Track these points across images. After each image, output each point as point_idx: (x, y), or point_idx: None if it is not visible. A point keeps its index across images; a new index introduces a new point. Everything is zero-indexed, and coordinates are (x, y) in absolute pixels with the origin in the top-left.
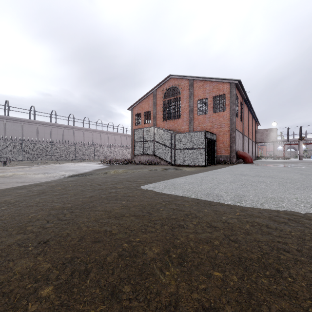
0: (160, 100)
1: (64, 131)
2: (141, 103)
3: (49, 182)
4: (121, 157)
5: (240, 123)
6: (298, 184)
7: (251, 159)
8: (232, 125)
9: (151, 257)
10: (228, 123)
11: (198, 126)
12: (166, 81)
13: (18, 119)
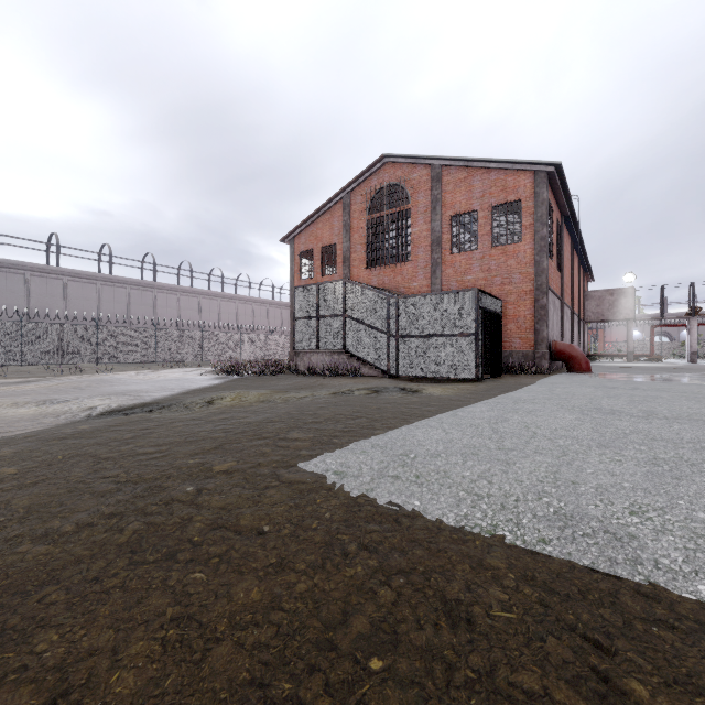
0: (359, 218)
1: (130, 295)
2: (314, 226)
3: (10, 440)
4: (267, 355)
5: (555, 272)
6: None
7: (586, 362)
8: (540, 277)
9: None
10: (529, 271)
11: (454, 280)
12: (376, 170)
13: (18, 265)
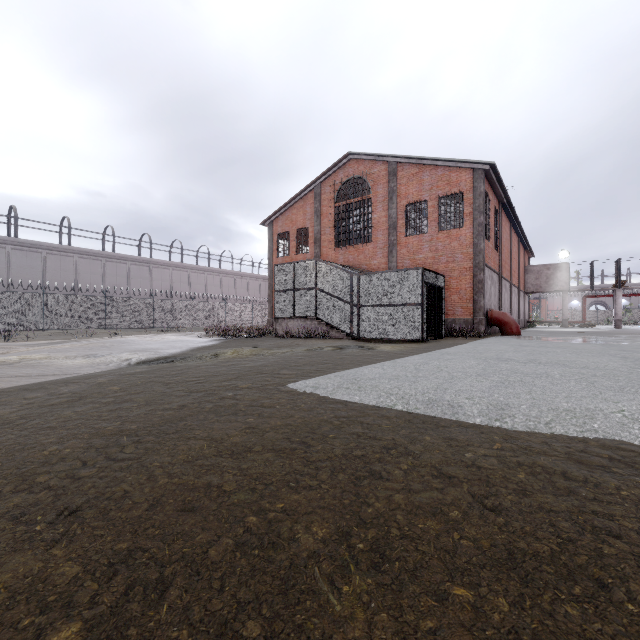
0: (328, 205)
1: (130, 270)
2: (290, 211)
3: (95, 375)
4: (248, 322)
5: (493, 252)
6: (621, 379)
7: (516, 327)
8: (478, 257)
9: (310, 548)
10: (469, 251)
11: (407, 259)
12: (342, 165)
13: (36, 245)
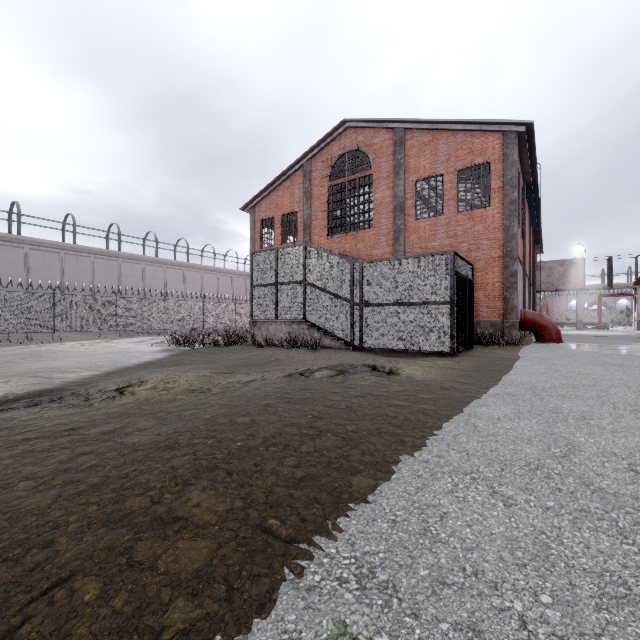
0: (320, 185)
1: (94, 264)
2: (275, 194)
3: None
4: (230, 323)
5: (520, 239)
6: None
7: (557, 332)
8: (510, 243)
9: None
10: (498, 237)
11: (418, 247)
12: (337, 136)
13: None
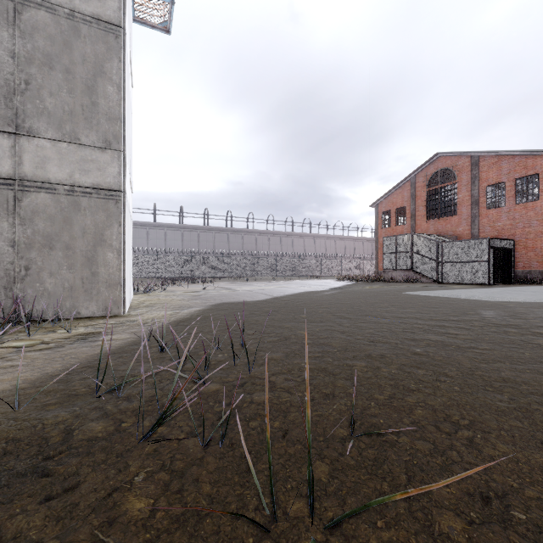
0: (421, 190)
1: (282, 240)
2: (391, 196)
3: (329, 290)
4: (356, 273)
5: None
6: None
7: None
8: None
9: (413, 302)
10: None
11: (488, 226)
12: (432, 161)
13: (239, 230)
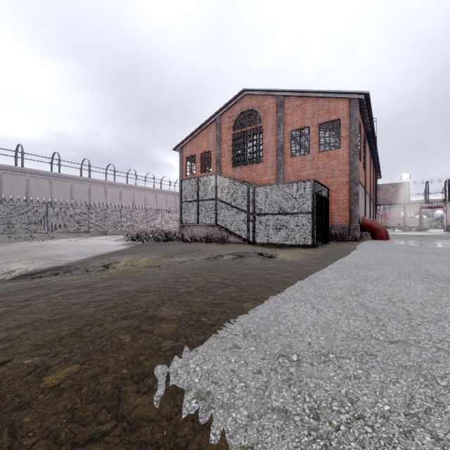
0: (227, 133)
1: (73, 186)
2: (196, 139)
3: None
4: (165, 227)
5: (362, 170)
6: None
7: (386, 232)
8: (354, 173)
9: None
10: (346, 169)
11: (293, 175)
12: (238, 100)
13: None
